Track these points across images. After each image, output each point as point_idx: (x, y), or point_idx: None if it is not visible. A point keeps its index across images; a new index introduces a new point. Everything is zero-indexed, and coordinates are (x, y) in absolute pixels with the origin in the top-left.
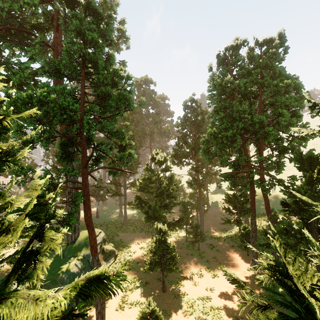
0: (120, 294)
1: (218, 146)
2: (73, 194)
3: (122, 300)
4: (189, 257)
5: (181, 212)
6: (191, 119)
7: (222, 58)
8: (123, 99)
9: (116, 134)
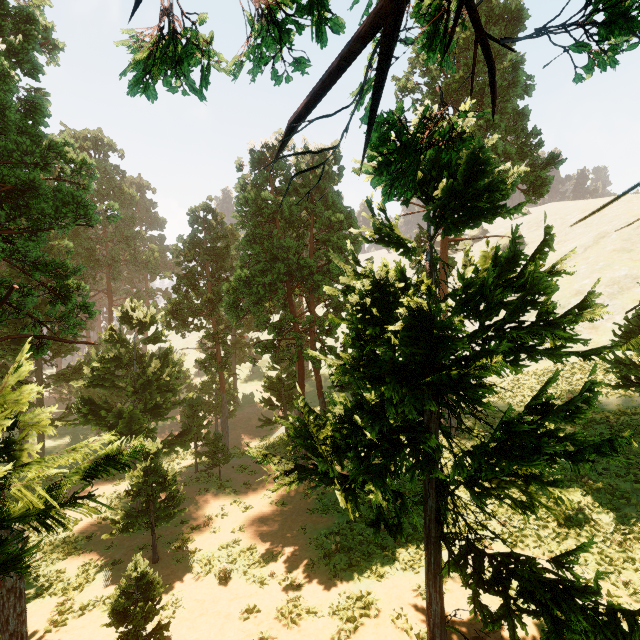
0: (52, 604)
1: (252, 298)
2: None
3: (60, 610)
4: (203, 495)
5: (186, 418)
6: (206, 243)
7: (258, 157)
8: (74, 203)
9: (48, 268)
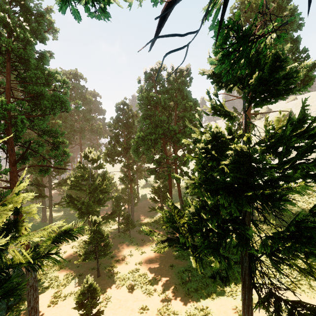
0: (52, 292)
1: (145, 147)
2: (2, 193)
3: (55, 296)
4: (121, 244)
5: (114, 206)
6: (123, 120)
7: (148, 75)
8: (59, 101)
9: (49, 133)
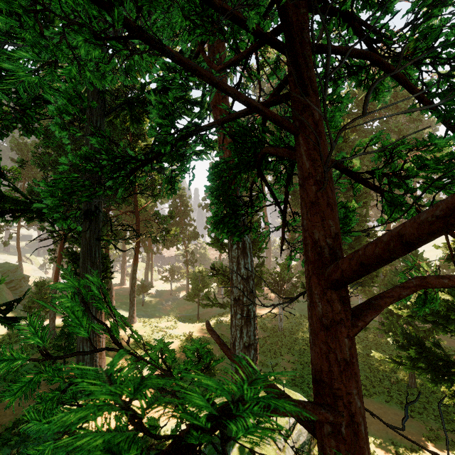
0: None
1: None
2: None
3: None
4: None
5: None
6: None
7: None
8: None
9: None
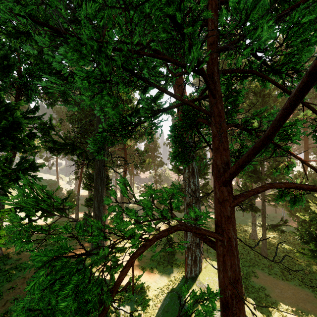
0: None
1: None
2: (189, 294)
3: None
4: None
5: None
6: None
7: None
8: None
9: None
